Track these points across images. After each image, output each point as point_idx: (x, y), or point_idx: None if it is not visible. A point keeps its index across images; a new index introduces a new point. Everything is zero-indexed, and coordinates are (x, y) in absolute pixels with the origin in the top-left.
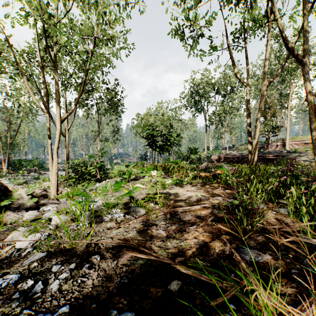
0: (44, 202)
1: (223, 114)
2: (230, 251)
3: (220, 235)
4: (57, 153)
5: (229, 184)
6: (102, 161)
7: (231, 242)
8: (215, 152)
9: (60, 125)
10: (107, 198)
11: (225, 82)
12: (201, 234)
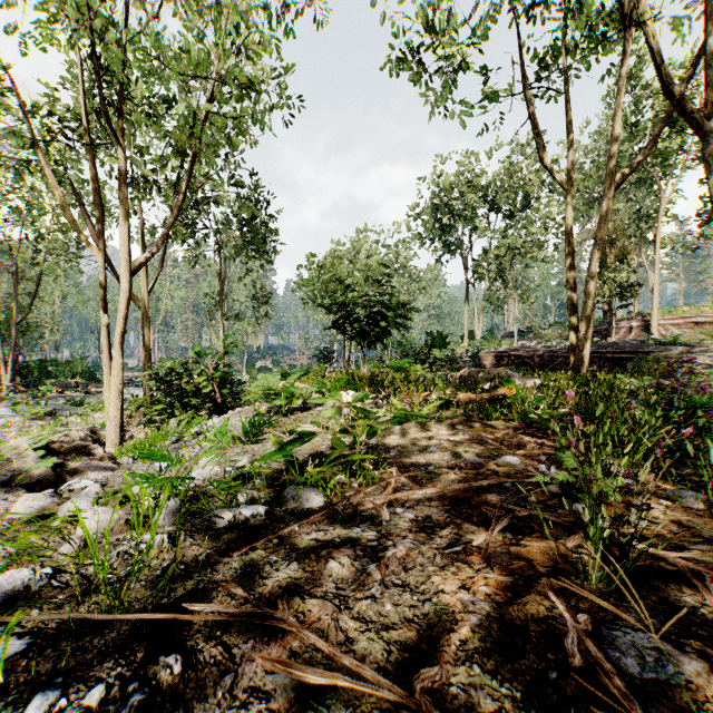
0: (77, 467)
1: (506, 256)
2: (582, 649)
3: (535, 578)
4: (121, 347)
5: (531, 421)
6: (228, 365)
7: (570, 604)
8: (488, 344)
9: (129, 279)
10: (232, 457)
11: (511, 184)
12: (479, 576)
